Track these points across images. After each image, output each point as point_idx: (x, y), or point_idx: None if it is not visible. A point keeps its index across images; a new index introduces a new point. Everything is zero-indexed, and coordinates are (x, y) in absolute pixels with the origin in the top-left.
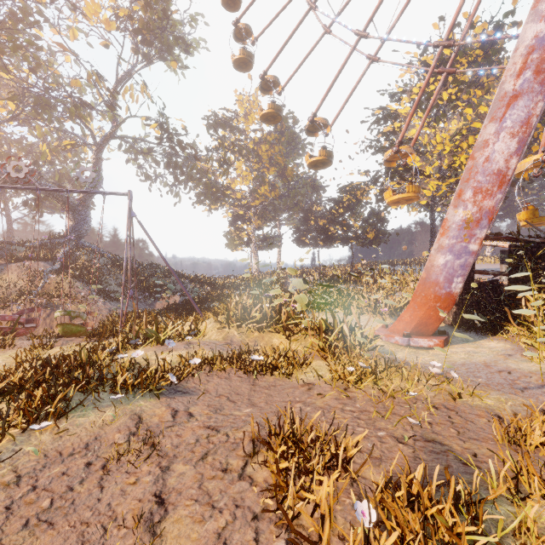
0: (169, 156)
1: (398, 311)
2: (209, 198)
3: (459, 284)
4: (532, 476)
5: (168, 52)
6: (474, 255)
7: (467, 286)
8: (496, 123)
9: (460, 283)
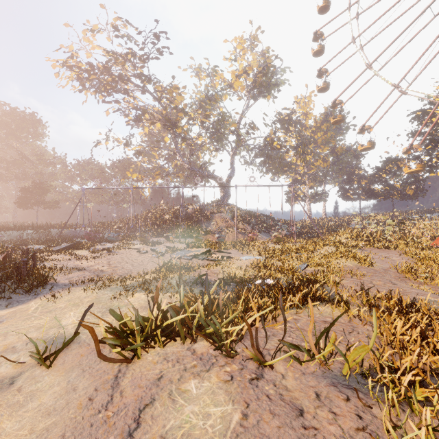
0: (263, 150)
1: (436, 238)
2: (279, 171)
3: None
4: None
5: (268, 93)
6: None
7: None
8: None
9: None
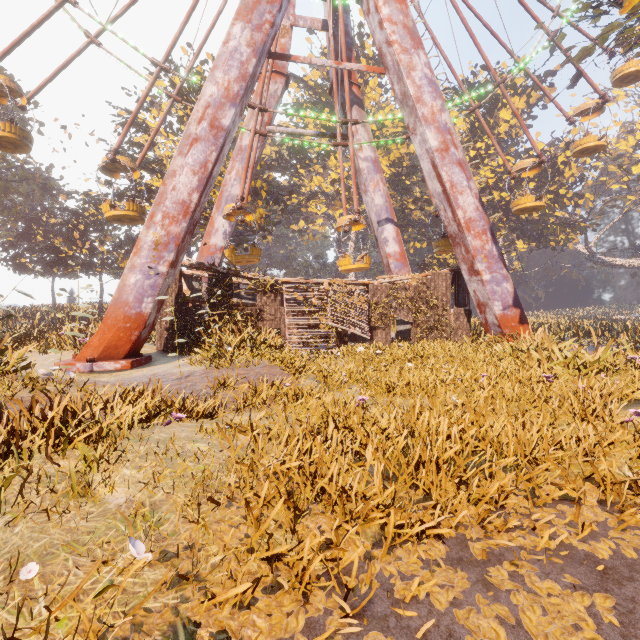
0: None
1: None
2: None
3: (150, 304)
4: (6, 412)
5: None
6: (164, 277)
7: (176, 311)
8: (183, 158)
9: (151, 304)
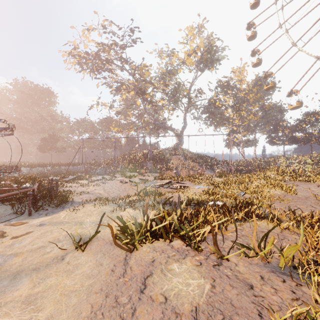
0: (208, 108)
1: None
2: (219, 123)
3: None
4: None
5: (211, 66)
6: None
7: None
8: None
9: None
